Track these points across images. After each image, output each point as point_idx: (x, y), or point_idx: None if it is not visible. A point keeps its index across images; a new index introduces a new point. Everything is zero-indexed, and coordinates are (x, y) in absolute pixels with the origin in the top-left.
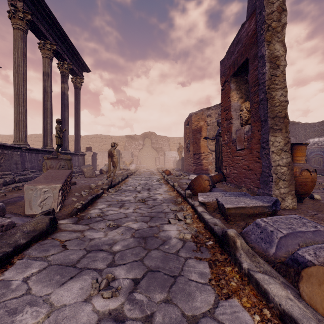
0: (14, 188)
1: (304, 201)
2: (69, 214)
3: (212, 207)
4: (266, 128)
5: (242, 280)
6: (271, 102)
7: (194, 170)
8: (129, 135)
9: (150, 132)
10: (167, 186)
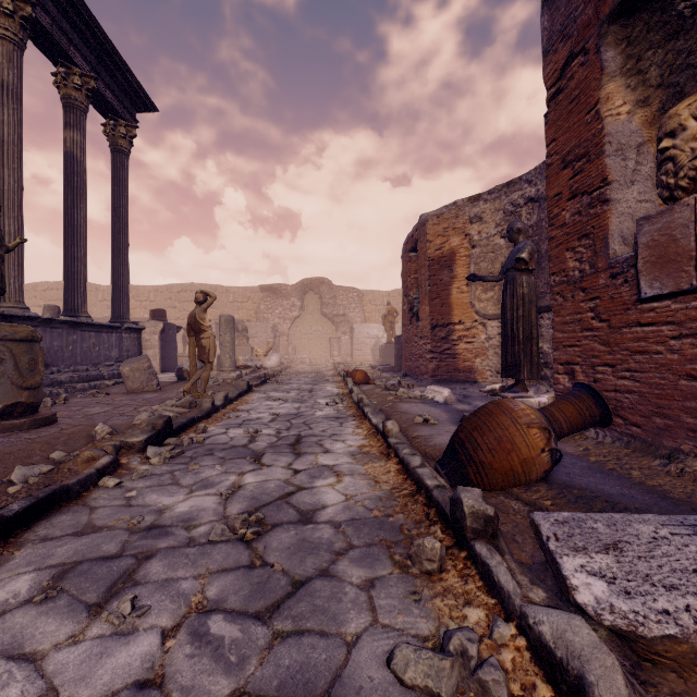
0: None
1: None
2: None
3: (696, 676)
4: None
5: None
6: None
7: (432, 370)
8: (269, 285)
9: (317, 278)
10: (362, 429)
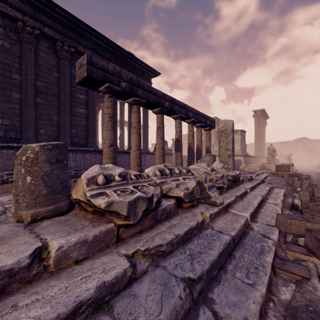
0: None
1: None
2: None
3: None
4: None
5: None
6: None
7: None
8: (283, 141)
9: (302, 138)
10: (319, 169)
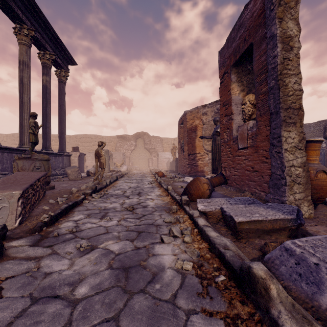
0: None
1: (317, 207)
2: (30, 230)
3: (215, 218)
4: (278, 121)
5: None
6: (283, 90)
7: (188, 171)
8: (121, 135)
9: (142, 132)
10: (160, 190)
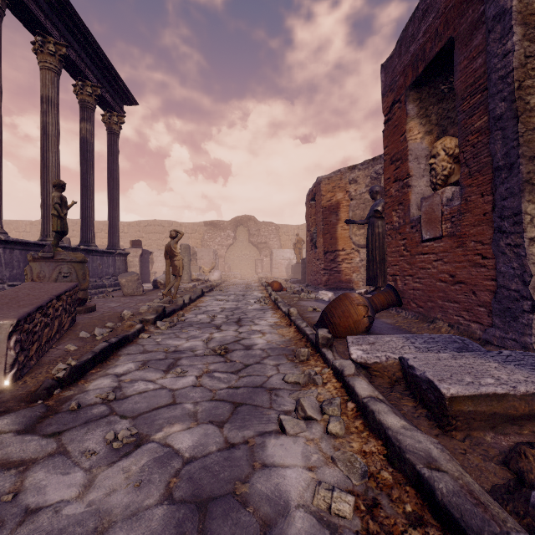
0: None
1: None
2: (28, 395)
3: (386, 376)
4: (513, 183)
5: None
6: (526, 120)
7: (325, 282)
8: (211, 221)
9: (246, 216)
10: (276, 314)
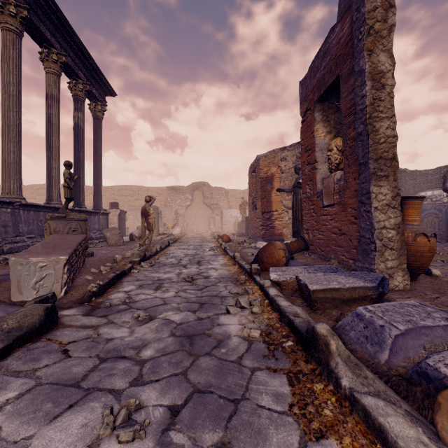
0: (1, 261)
1: (418, 278)
2: (78, 300)
3: (290, 289)
4: (366, 174)
5: (341, 406)
6: (373, 137)
7: (262, 235)
8: (173, 186)
9: (201, 182)
10: (225, 258)
